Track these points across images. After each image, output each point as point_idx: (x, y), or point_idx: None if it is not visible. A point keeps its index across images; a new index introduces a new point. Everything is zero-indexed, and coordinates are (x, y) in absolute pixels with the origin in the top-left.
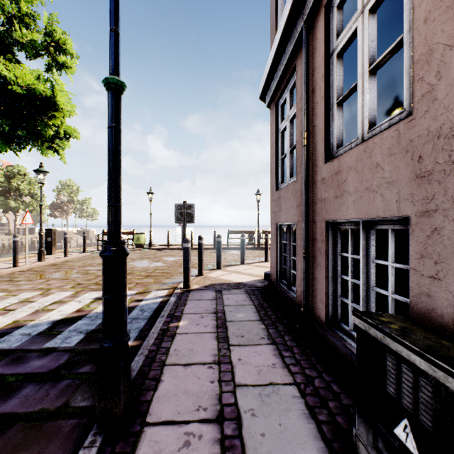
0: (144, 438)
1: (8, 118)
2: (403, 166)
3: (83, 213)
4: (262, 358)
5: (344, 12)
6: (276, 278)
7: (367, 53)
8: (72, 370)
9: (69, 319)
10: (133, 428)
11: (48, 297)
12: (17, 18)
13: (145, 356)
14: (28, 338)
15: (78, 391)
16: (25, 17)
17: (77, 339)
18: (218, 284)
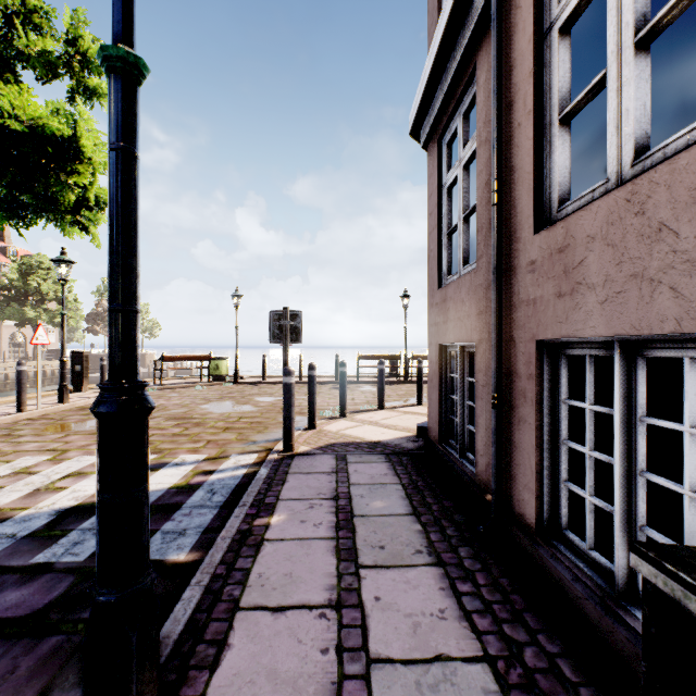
0: None
1: (3, 173)
2: None
3: None
4: (420, 597)
5: None
6: (438, 436)
7: (630, 8)
8: (71, 614)
9: (86, 507)
10: None
11: (61, 465)
12: (20, 16)
13: (202, 589)
14: (10, 543)
15: (72, 663)
16: (33, 14)
17: (93, 547)
18: (340, 445)
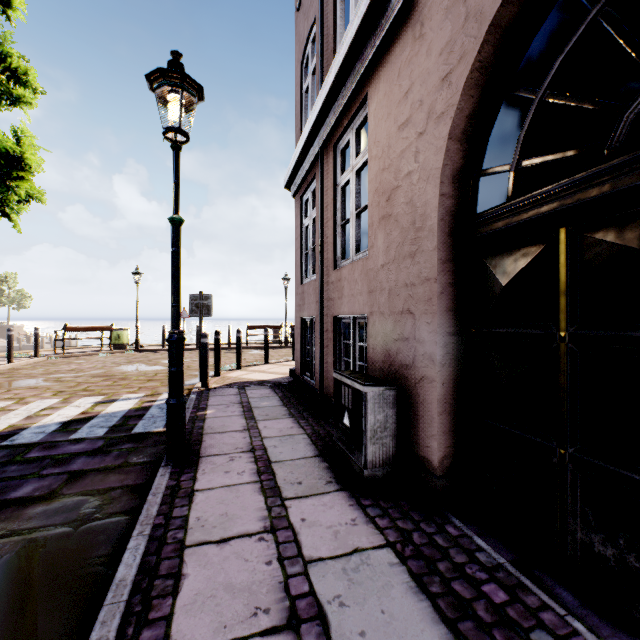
0: (202, 461)
1: None
2: (365, 284)
3: (2, 298)
4: (284, 425)
5: (348, 152)
6: (300, 371)
7: (354, 201)
8: (116, 447)
9: (79, 420)
10: (192, 459)
11: (31, 405)
12: None
13: None
14: (45, 434)
15: (131, 456)
16: None
17: (103, 431)
18: (240, 383)
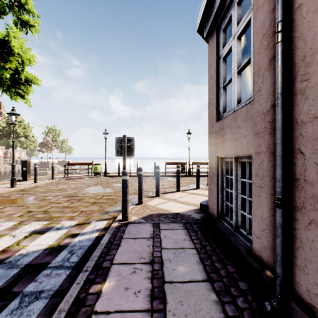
0: None
1: None
2: None
3: (62, 149)
4: None
5: None
6: (216, 214)
7: None
8: None
9: None
10: None
11: None
12: None
13: None
14: None
15: None
16: None
17: None
18: (156, 215)
